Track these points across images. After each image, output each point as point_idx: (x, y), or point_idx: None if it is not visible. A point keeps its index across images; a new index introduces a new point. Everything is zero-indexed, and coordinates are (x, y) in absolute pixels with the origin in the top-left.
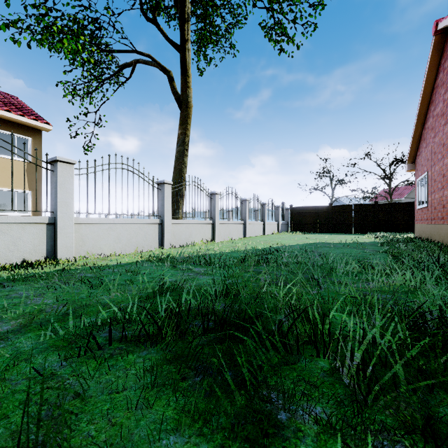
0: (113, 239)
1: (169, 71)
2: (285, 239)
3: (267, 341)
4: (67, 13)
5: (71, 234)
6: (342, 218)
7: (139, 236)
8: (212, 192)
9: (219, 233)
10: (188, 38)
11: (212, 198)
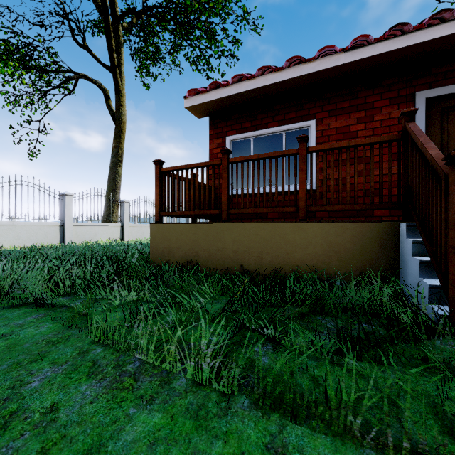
0: (13, 236)
1: (105, 89)
2: None
3: None
4: None
5: None
6: None
7: (39, 235)
8: (122, 201)
9: (130, 234)
10: (121, 62)
11: (122, 205)
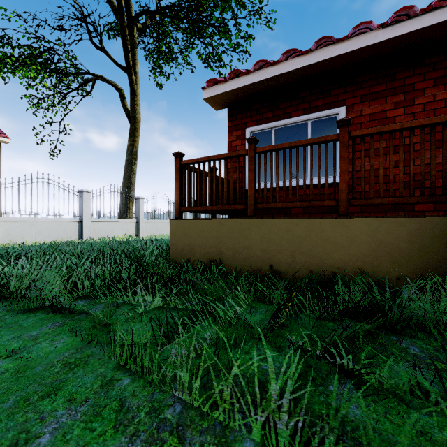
0: (35, 232)
1: (120, 89)
2: None
3: (5, 257)
4: (22, 45)
5: None
6: None
7: (59, 231)
8: (137, 197)
9: (145, 229)
10: (136, 62)
11: (137, 202)
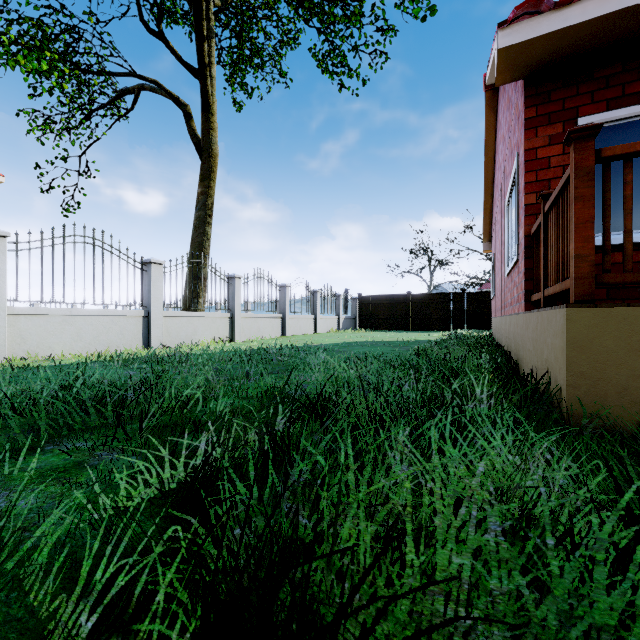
0: (71, 335)
1: (185, 104)
2: (330, 338)
3: (91, 409)
4: (26, 17)
5: (2, 328)
6: (423, 310)
7: (112, 333)
8: (230, 275)
9: (242, 330)
10: (212, 61)
11: (230, 283)
